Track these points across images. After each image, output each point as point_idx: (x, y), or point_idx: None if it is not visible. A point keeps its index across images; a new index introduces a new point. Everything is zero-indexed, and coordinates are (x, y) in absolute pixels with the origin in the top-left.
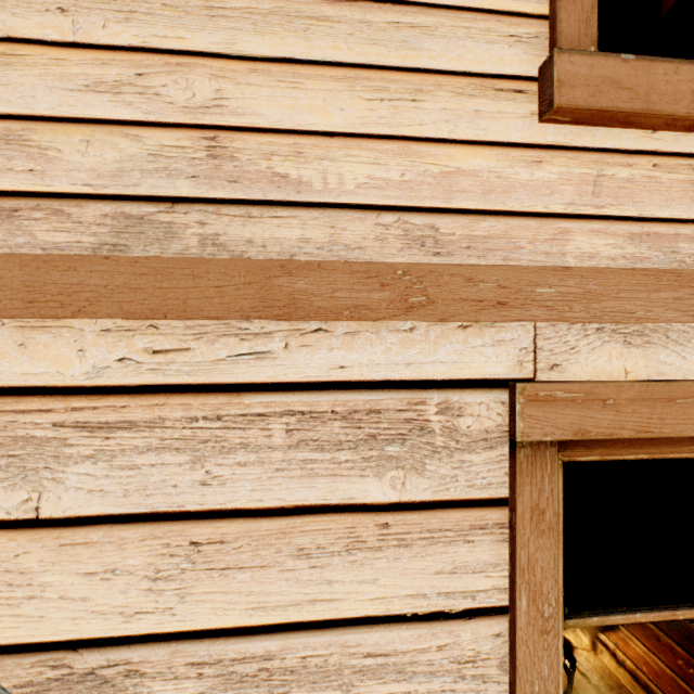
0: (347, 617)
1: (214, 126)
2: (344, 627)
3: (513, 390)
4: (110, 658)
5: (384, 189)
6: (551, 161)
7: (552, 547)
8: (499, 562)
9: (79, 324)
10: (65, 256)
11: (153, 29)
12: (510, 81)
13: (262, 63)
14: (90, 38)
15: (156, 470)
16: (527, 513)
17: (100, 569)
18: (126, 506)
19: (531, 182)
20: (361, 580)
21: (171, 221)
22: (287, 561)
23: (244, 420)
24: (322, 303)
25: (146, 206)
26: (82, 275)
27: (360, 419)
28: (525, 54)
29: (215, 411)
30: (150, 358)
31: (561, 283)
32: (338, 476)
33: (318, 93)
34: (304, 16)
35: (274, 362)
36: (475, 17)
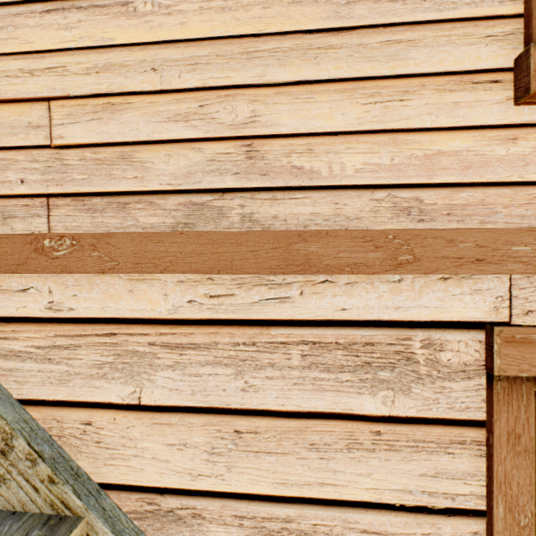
0: (347, 499)
1: (250, 136)
2: (345, 506)
3: (490, 332)
4: (182, 503)
5: (377, 172)
6: (526, 137)
7: (528, 467)
8: (476, 473)
9: (164, 277)
10: (156, 233)
11: (210, 74)
12: (486, 74)
13: (284, 87)
14: (171, 86)
15: (212, 378)
16: (504, 436)
17: (176, 442)
18: (193, 401)
19: (507, 157)
20: (358, 473)
21: (222, 205)
22: (302, 451)
23: (271, 346)
24: (329, 261)
25: (206, 196)
26: (167, 245)
27: (357, 349)
28: (500, 50)
29: (251, 339)
30: (208, 300)
31: (535, 242)
32: (341, 392)
33: (325, 104)
34: (314, 48)
35: (293, 305)
36: (454, 26)
